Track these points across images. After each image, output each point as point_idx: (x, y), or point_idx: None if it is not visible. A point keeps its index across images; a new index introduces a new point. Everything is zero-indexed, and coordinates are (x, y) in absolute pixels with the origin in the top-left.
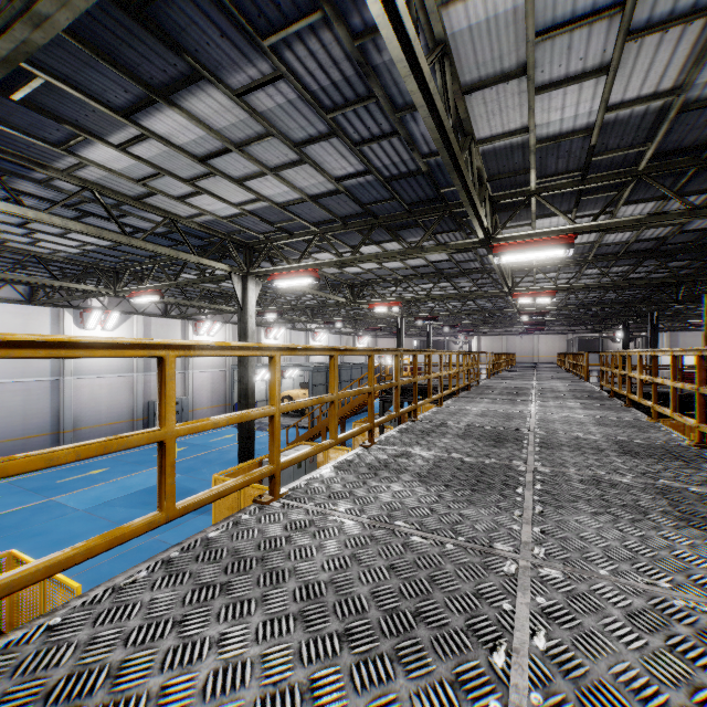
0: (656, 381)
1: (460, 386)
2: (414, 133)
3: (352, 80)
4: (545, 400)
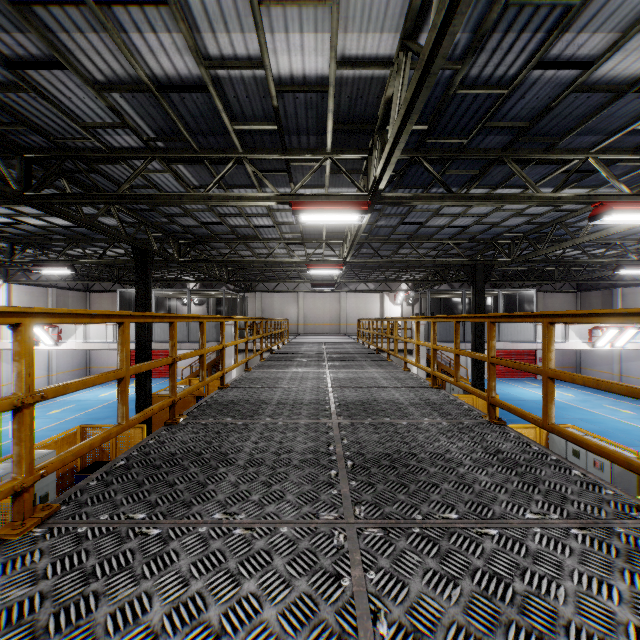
0: None
1: None
2: None
3: (504, 27)
4: None
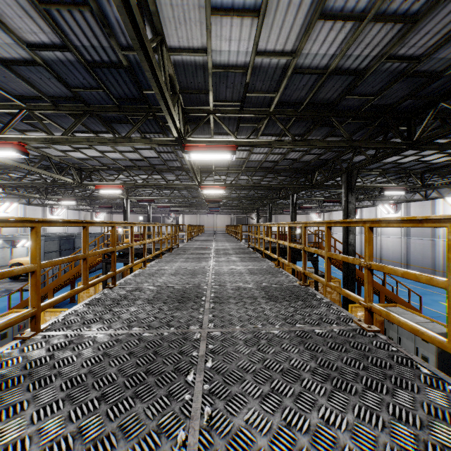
0: (280, 242)
1: (163, 249)
2: (108, 15)
3: None
4: (219, 256)
